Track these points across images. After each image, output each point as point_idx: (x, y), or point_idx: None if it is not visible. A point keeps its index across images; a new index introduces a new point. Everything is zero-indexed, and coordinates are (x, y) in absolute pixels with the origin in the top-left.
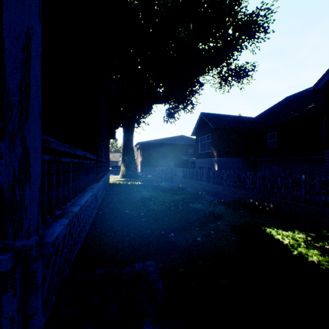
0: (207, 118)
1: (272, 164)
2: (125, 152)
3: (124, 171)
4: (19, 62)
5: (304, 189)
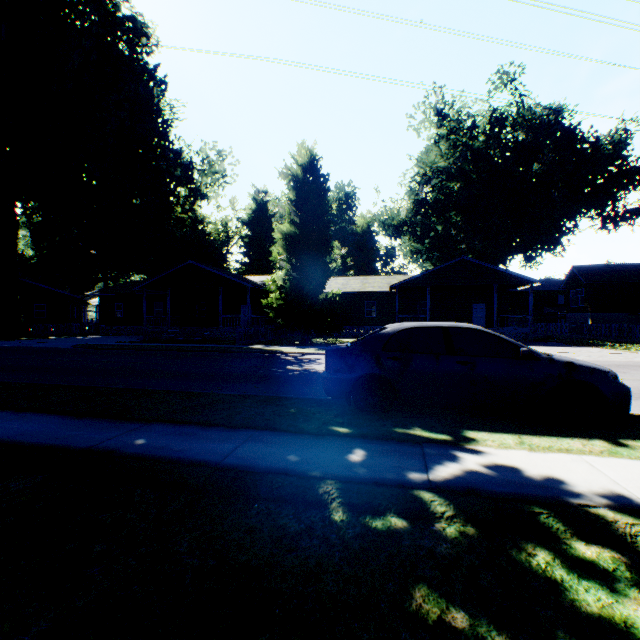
0: (579, 273)
1: None
2: None
3: None
4: (531, 308)
5: (633, 333)
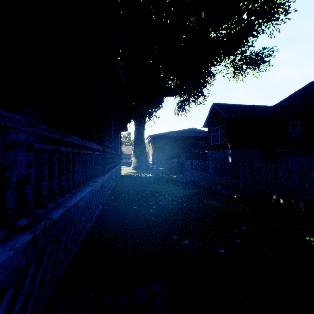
0: (220, 108)
1: (295, 156)
2: (137, 145)
3: (136, 163)
4: None
5: None
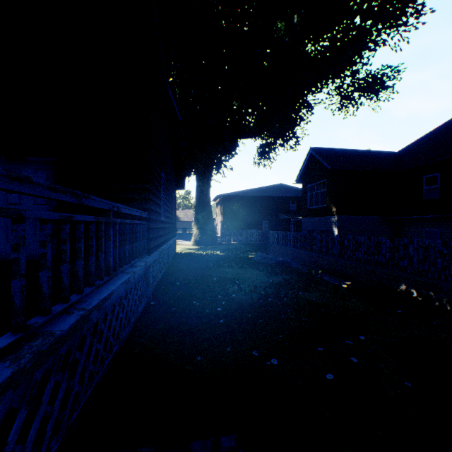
0: (320, 155)
1: (432, 226)
2: (199, 209)
3: (197, 236)
4: None
5: None
